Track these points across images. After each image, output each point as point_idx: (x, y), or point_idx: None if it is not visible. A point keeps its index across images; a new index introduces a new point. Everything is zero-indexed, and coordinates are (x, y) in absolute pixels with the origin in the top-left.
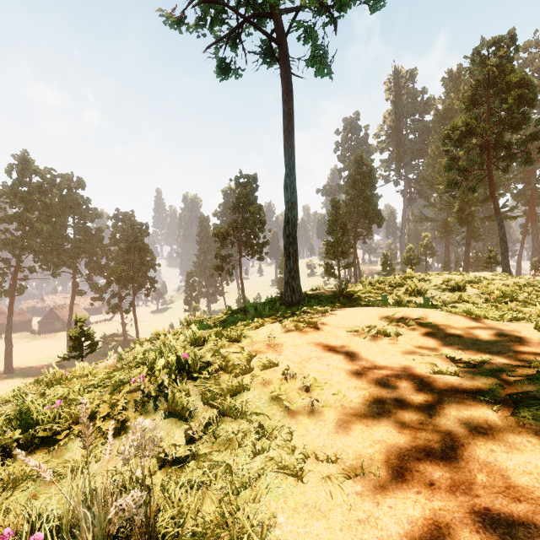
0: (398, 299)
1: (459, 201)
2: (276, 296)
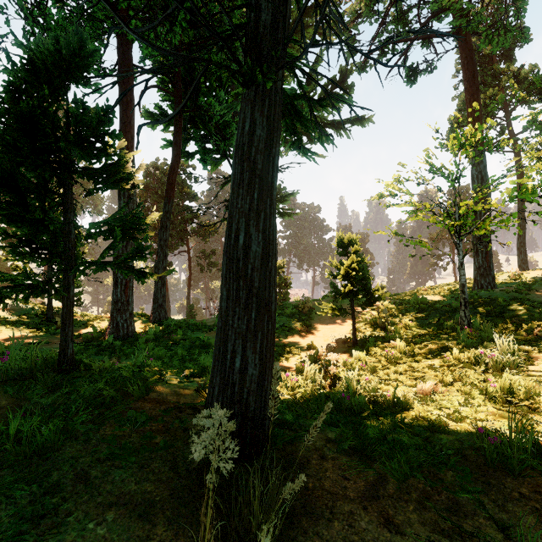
0: None
1: None
2: None
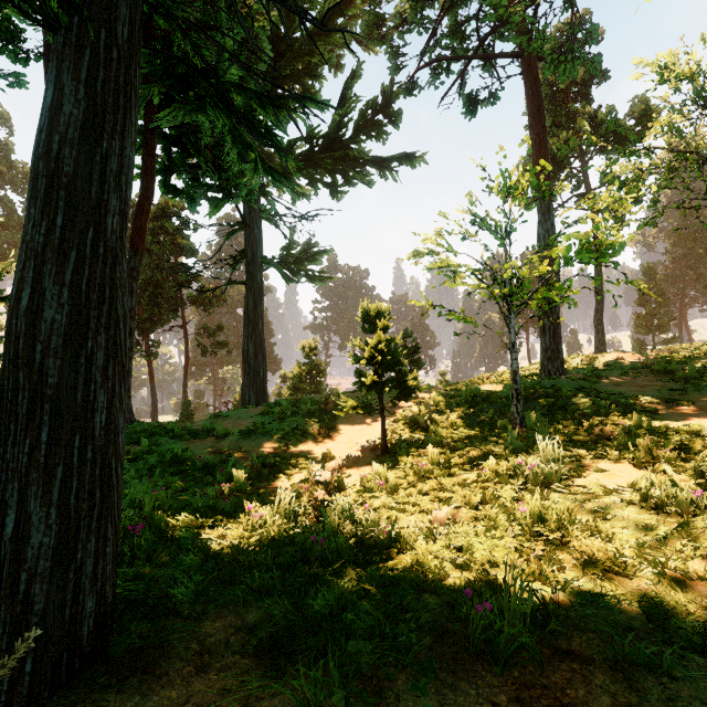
0: None
1: None
2: None
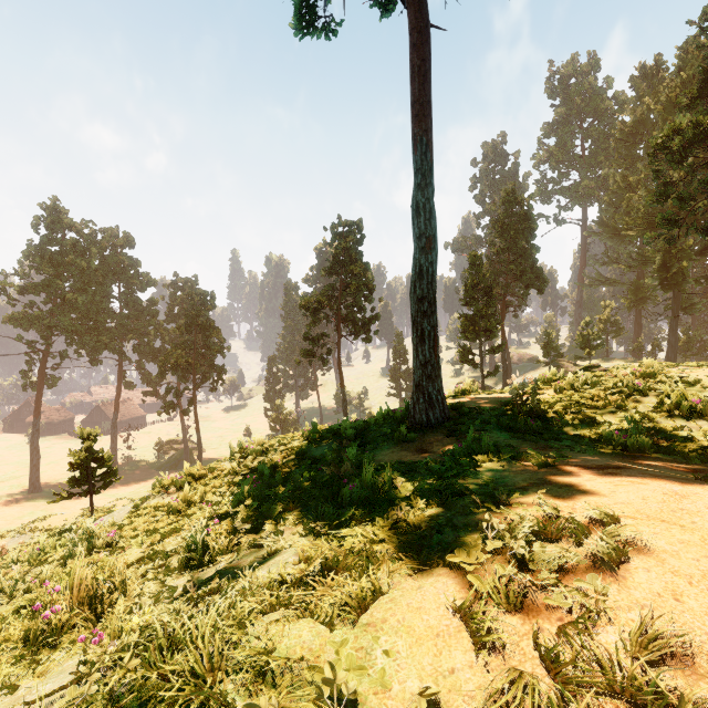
0: (647, 422)
1: (662, 253)
2: (397, 410)
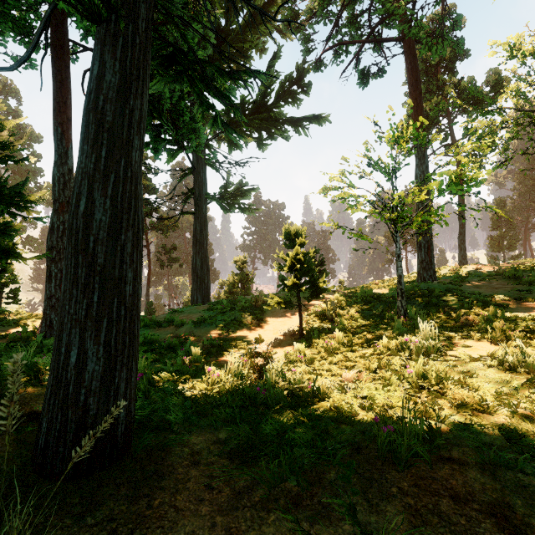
0: None
1: None
2: None
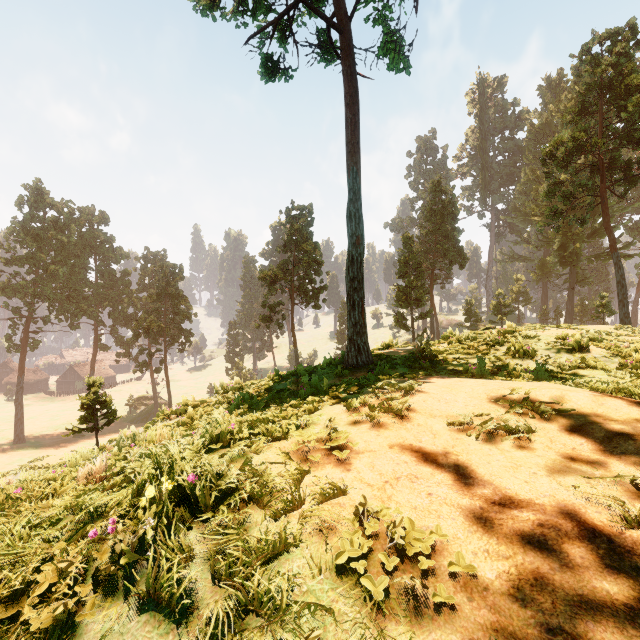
0: (498, 362)
1: (560, 236)
2: (336, 357)
